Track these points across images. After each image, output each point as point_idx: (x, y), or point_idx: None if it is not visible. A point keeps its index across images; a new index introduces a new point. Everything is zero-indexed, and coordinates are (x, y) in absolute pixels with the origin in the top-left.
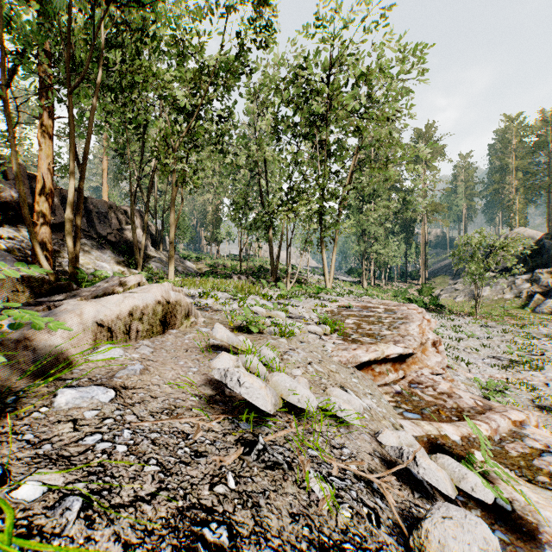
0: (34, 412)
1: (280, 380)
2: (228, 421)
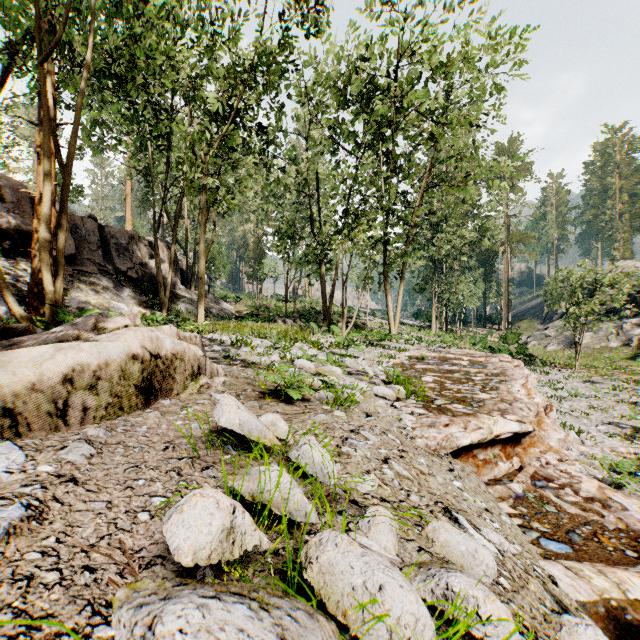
0: None
1: (340, 565)
2: None
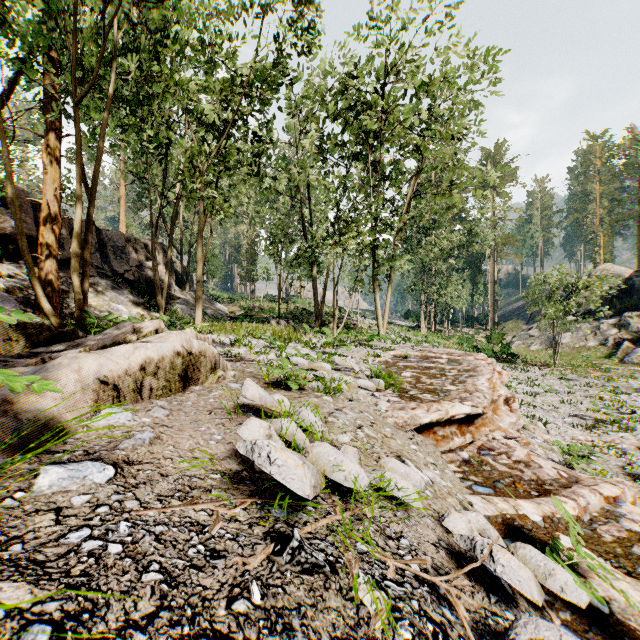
0: (6, 499)
1: (323, 453)
2: (257, 506)
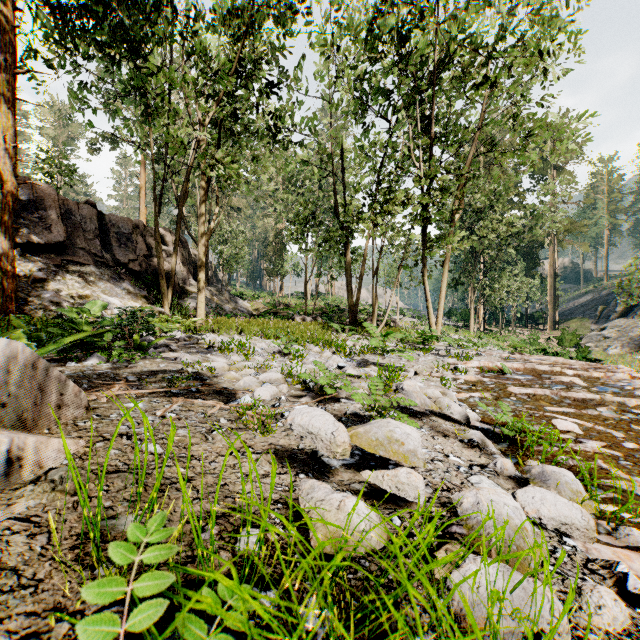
0: None
1: None
2: None
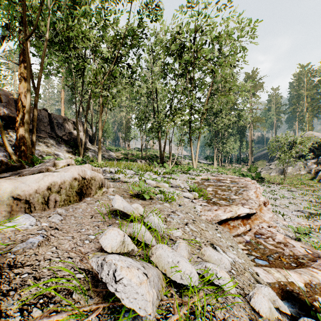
0: None
1: (163, 255)
2: (108, 310)
